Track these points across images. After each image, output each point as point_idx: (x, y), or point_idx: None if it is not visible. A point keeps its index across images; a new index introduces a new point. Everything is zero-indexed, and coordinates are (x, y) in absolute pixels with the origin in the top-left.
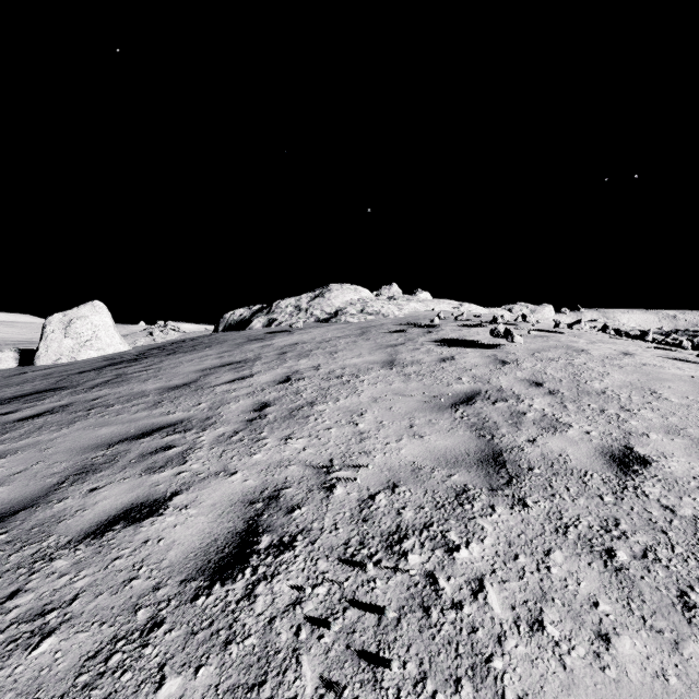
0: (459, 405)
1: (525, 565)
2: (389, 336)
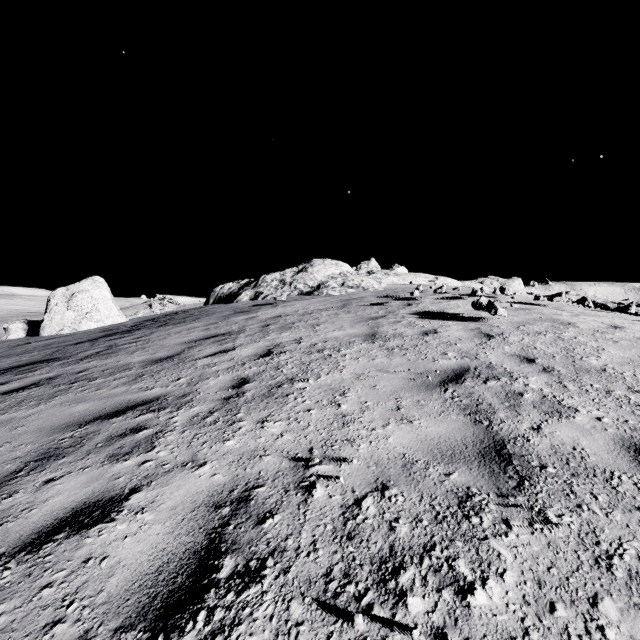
0: (448, 384)
1: (568, 622)
2: (369, 309)
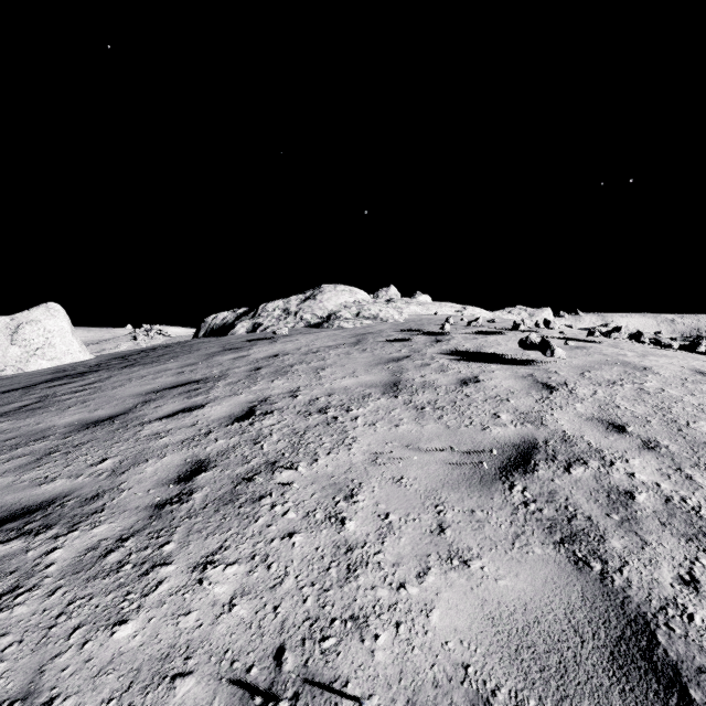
0: (512, 473)
1: None
2: (390, 347)
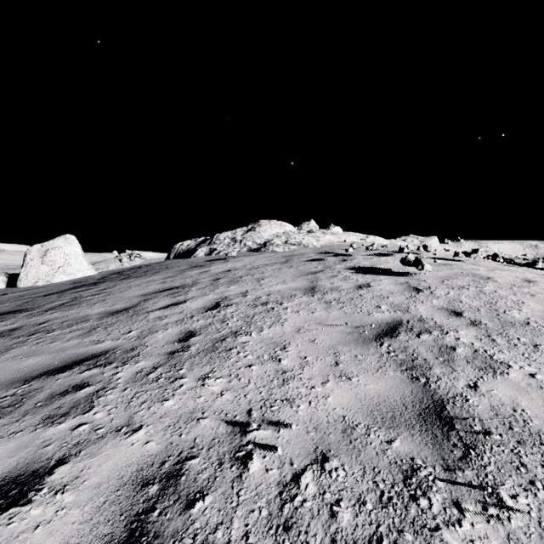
0: (383, 337)
1: None
2: (309, 264)
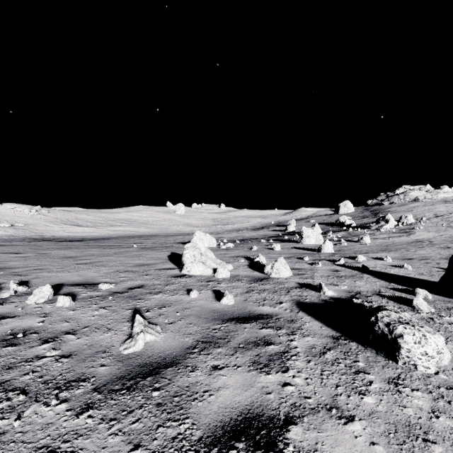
0: None
1: None
2: (440, 203)
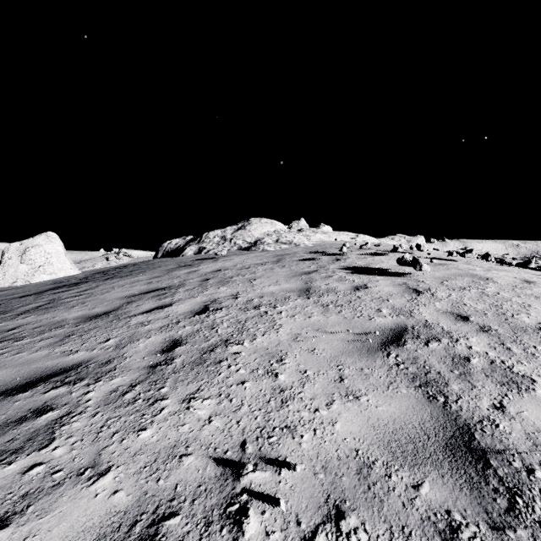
0: (389, 346)
1: None
2: (302, 264)
